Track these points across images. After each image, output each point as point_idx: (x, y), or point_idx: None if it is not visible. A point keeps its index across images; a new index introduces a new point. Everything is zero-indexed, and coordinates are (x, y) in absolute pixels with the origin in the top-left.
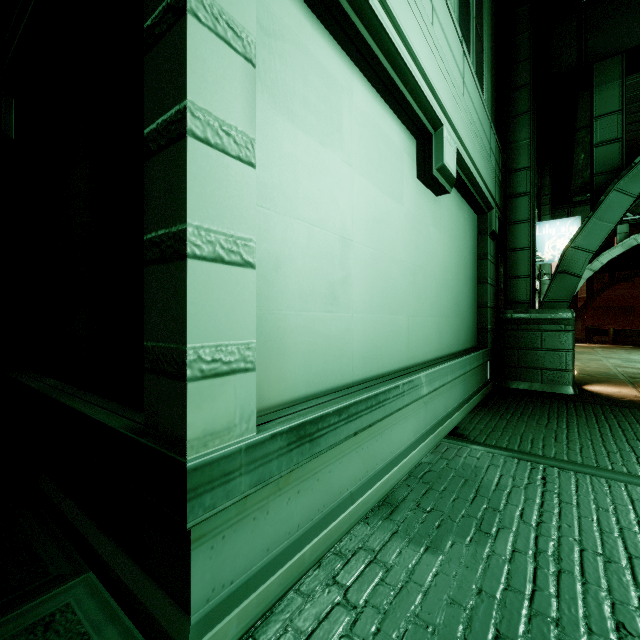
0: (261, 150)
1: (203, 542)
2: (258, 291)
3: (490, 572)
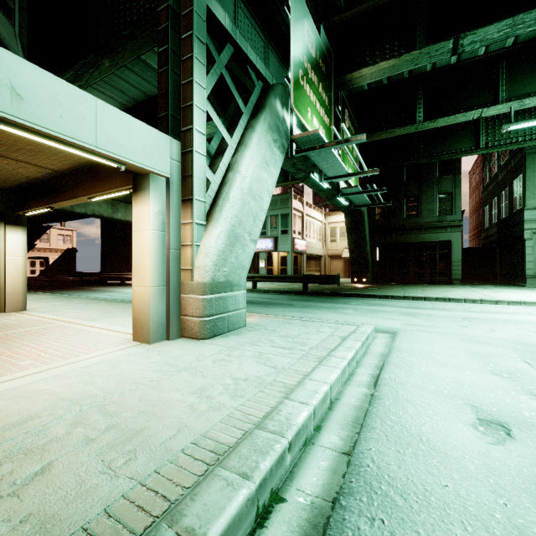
0: (535, 251)
1: (527, 280)
2: (535, 263)
3: None
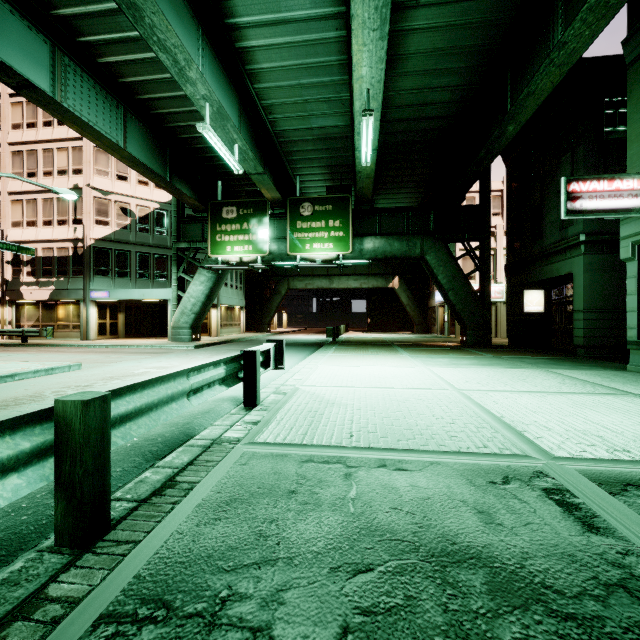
0: None
1: (631, 353)
2: None
3: (634, 378)
